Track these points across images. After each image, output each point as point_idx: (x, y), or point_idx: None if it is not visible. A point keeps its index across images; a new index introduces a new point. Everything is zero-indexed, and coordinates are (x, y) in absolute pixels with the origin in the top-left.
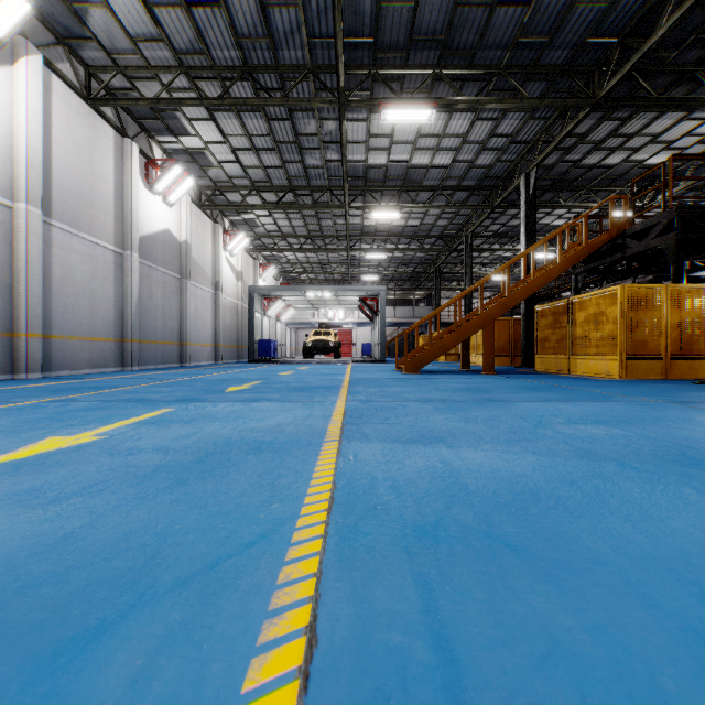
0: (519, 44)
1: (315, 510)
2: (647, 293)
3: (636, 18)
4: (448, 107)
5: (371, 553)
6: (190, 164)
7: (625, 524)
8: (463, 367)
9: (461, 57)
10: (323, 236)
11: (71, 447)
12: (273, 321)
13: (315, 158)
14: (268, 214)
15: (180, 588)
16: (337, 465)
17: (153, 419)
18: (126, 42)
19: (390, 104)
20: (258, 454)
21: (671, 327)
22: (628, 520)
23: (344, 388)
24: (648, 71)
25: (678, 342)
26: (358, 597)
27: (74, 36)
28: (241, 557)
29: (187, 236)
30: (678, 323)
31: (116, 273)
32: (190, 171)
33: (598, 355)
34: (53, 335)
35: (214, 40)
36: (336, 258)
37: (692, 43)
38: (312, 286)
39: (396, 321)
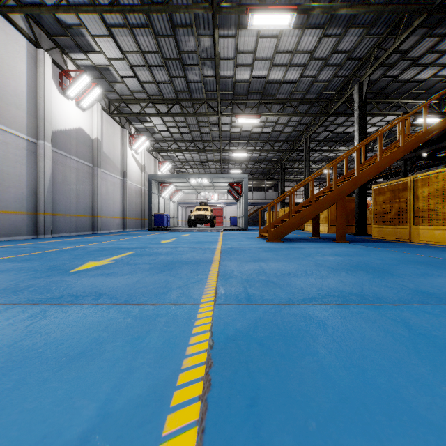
0: None
1: None
2: None
3: None
4: (305, 14)
5: None
6: (99, 80)
7: None
8: (313, 235)
9: None
10: (202, 140)
11: None
12: (167, 200)
13: (195, 73)
14: (162, 123)
15: None
16: None
17: None
18: None
19: (256, 8)
20: None
21: None
22: None
23: (214, 264)
24: None
25: None
26: None
27: None
28: None
29: (98, 135)
30: None
31: (29, 158)
32: (100, 86)
33: (445, 225)
34: None
35: None
36: (212, 157)
37: None
38: (194, 175)
39: (253, 201)
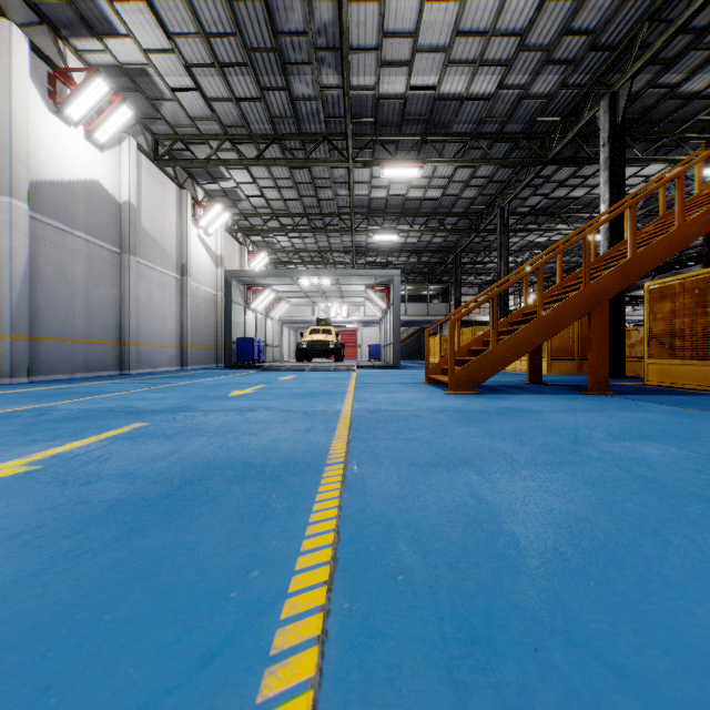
0: None
1: None
2: None
3: None
4: None
5: None
6: (133, 95)
7: None
8: (531, 378)
9: None
10: (322, 213)
11: None
12: (262, 317)
13: (305, 82)
14: (251, 181)
15: None
16: None
17: None
18: None
19: None
20: None
21: None
22: None
23: (328, 481)
24: None
25: None
26: None
27: None
28: None
29: (131, 195)
30: None
31: None
32: (136, 108)
33: None
34: None
35: None
36: (339, 245)
37: None
38: (306, 271)
39: (407, 319)
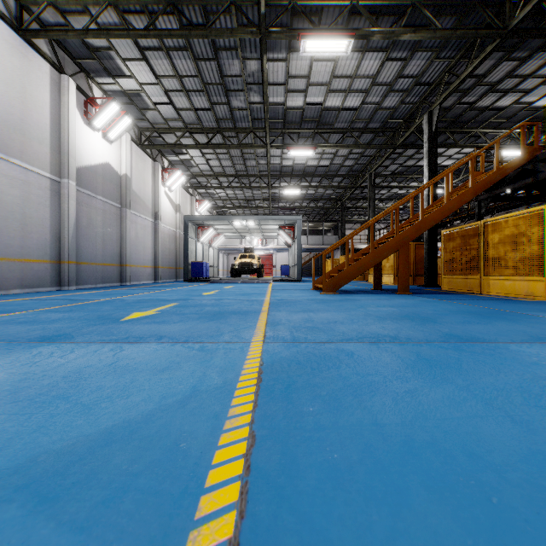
0: None
1: None
2: None
3: None
4: (364, 39)
5: None
6: (129, 106)
7: None
8: (375, 286)
9: None
10: (248, 175)
11: None
12: (206, 246)
13: (240, 100)
14: (201, 155)
15: None
16: None
17: None
18: None
19: (309, 33)
20: None
21: None
22: None
23: (263, 314)
24: None
25: None
26: None
27: None
28: None
29: (127, 170)
30: None
31: (52, 199)
32: (129, 113)
33: (516, 275)
34: None
35: None
36: (259, 195)
37: None
38: (238, 216)
39: (308, 247)
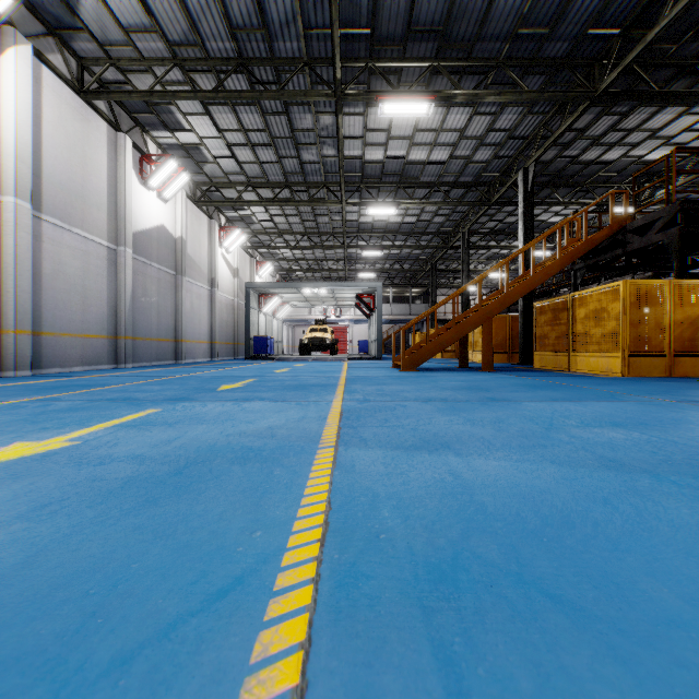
0: (518, 36)
1: (305, 541)
2: (650, 289)
3: (638, 8)
4: (446, 100)
5: (375, 608)
6: (185, 160)
7: (686, 562)
8: (461, 364)
9: (459, 50)
10: (319, 233)
11: (36, 455)
12: (270, 318)
13: (311, 153)
14: (264, 210)
15: (117, 671)
16: (333, 478)
17: (136, 421)
18: (118, 33)
19: (387, 97)
20: (244, 464)
21: (674, 324)
22: (688, 555)
23: (340, 386)
24: (649, 64)
25: (681, 338)
26: (360, 687)
27: (65, 27)
28: (207, 616)
29: (183, 232)
30: (681, 319)
31: (109, 269)
32: (185, 166)
33: (599, 352)
34: (43, 332)
35: (208, 31)
36: (333, 255)
37: (694, 35)
38: (308, 283)
39: (392, 318)
